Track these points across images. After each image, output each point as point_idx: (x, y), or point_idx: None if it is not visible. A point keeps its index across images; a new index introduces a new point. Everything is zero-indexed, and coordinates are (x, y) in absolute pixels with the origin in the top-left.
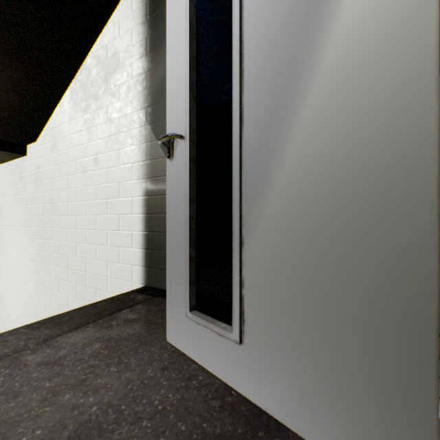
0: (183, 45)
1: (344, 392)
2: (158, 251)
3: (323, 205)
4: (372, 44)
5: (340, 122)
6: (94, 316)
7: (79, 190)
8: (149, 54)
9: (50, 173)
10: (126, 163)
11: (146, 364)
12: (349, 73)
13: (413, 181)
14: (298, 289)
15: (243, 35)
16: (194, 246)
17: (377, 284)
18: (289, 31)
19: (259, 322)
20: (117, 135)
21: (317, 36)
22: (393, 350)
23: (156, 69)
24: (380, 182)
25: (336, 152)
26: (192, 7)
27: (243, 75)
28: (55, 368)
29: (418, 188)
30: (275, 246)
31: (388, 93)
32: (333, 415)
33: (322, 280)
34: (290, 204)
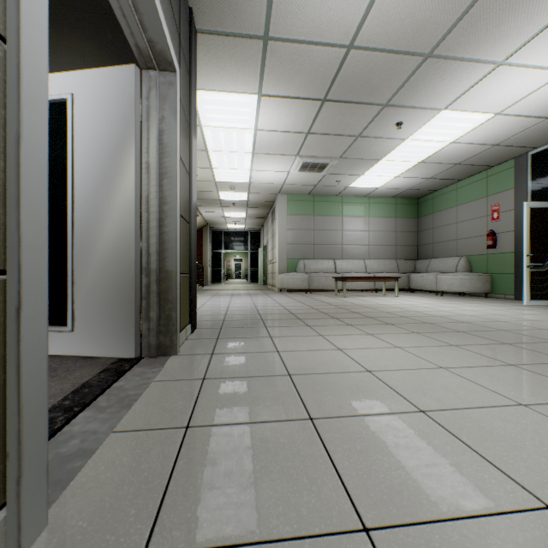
0: None
1: (114, 331)
2: None
3: (108, 266)
4: (121, 216)
5: (113, 238)
6: None
7: None
8: None
9: None
10: None
11: None
12: (116, 222)
13: (131, 261)
14: (99, 299)
15: (74, 184)
16: None
17: (123, 292)
18: (96, 195)
19: (83, 318)
20: None
21: (106, 204)
22: (126, 312)
23: None
24: (123, 260)
25: (112, 248)
26: None
27: (75, 203)
28: None
29: (132, 263)
30: (90, 283)
31: (125, 233)
32: (111, 341)
33: (107, 294)
34: (96, 266)
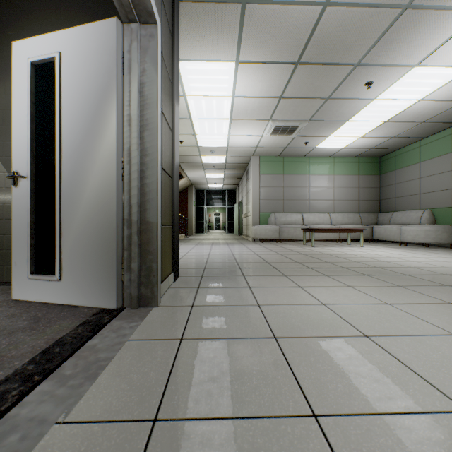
0: (26, 122)
1: (97, 282)
2: None
3: (91, 218)
4: (104, 168)
5: (96, 190)
6: None
7: None
8: None
9: None
10: None
11: None
12: (98, 174)
13: (112, 212)
14: (84, 250)
15: (62, 139)
16: (34, 238)
17: (105, 243)
18: (81, 149)
19: (69, 268)
20: None
21: (90, 157)
22: (108, 263)
23: None
24: (106, 212)
25: (95, 200)
26: (33, 104)
27: (62, 157)
28: None
29: (113, 214)
30: (75, 234)
31: (107, 185)
32: (94, 291)
33: (91, 245)
34: (81, 217)
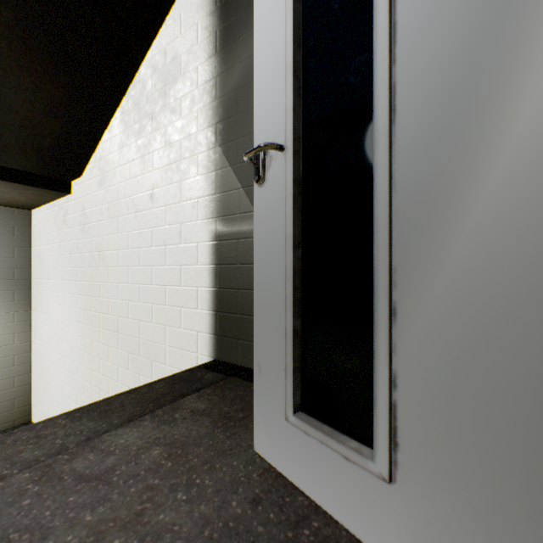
0: (280, 10)
1: None
2: (231, 315)
3: None
4: None
5: None
6: (151, 403)
7: (131, 235)
8: (219, 53)
9: (97, 214)
10: (189, 198)
11: (227, 489)
12: None
13: None
14: (524, 407)
15: None
16: (298, 314)
17: None
18: None
19: (430, 452)
20: (179, 162)
21: None
22: None
23: (229, 71)
24: None
25: None
26: None
27: (395, 31)
28: (99, 489)
29: None
30: (467, 322)
31: None
32: None
33: None
34: (504, 247)
